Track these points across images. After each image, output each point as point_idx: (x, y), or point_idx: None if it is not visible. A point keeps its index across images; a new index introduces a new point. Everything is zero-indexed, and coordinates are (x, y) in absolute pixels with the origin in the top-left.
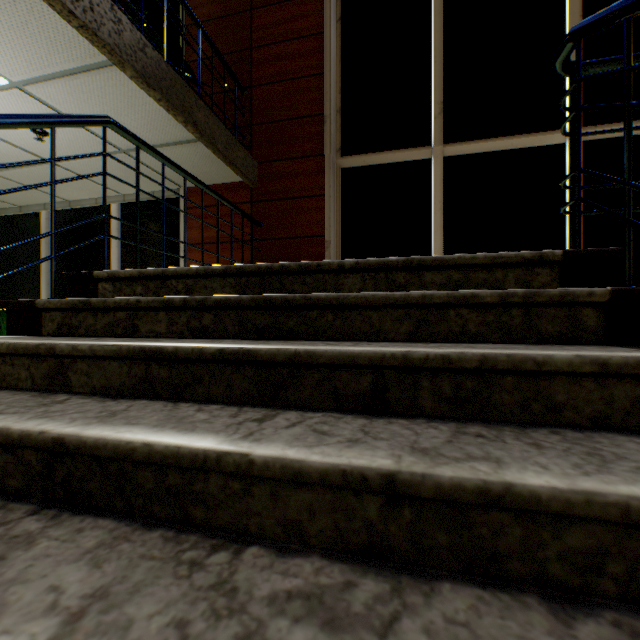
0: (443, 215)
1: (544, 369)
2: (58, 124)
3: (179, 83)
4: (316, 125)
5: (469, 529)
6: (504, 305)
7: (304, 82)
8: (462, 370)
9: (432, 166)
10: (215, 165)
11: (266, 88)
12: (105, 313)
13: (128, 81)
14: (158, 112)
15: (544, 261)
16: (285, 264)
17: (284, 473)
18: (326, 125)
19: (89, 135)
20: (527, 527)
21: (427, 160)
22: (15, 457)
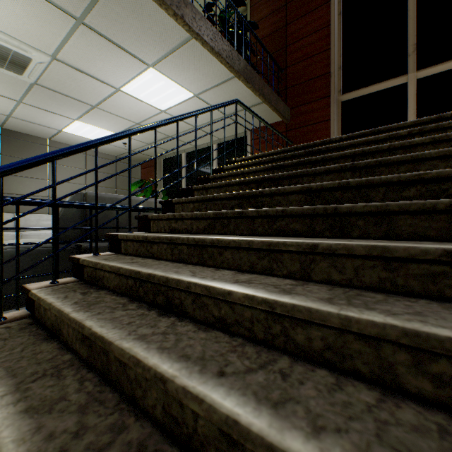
0: (416, 117)
1: (412, 144)
2: (226, 105)
3: (257, 78)
4: (325, 80)
5: (374, 174)
6: (411, 135)
7: (317, 57)
8: (383, 151)
9: (407, 87)
10: (268, 114)
11: (294, 66)
12: (247, 167)
13: (238, 83)
14: (247, 93)
15: (442, 118)
16: (315, 142)
17: (324, 170)
18: (331, 78)
19: (215, 111)
20: (389, 170)
21: (403, 84)
22: (248, 187)
